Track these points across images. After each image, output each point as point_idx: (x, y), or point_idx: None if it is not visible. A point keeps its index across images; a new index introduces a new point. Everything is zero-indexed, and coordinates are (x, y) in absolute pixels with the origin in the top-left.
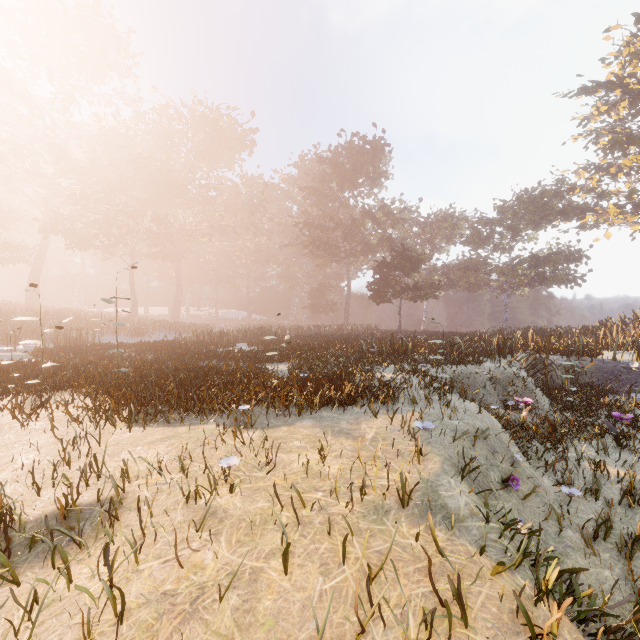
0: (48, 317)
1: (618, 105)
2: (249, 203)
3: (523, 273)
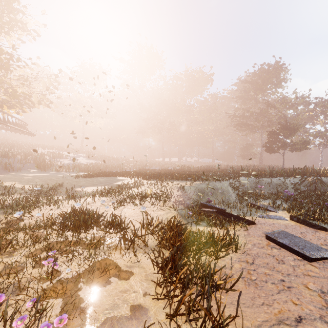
0: (137, 161)
1: None
2: (209, 109)
3: None
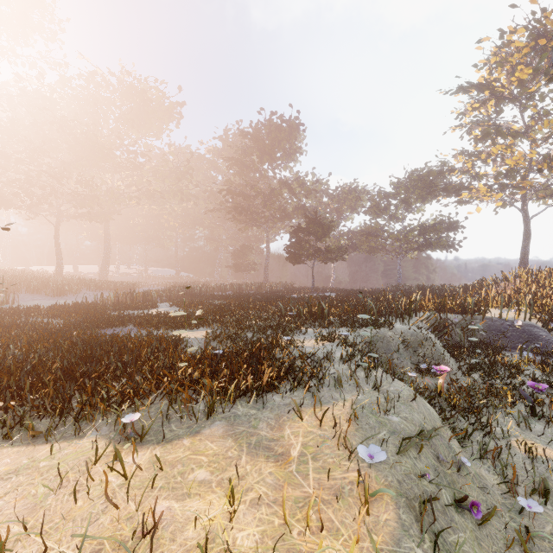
0: None
1: (487, 103)
2: (176, 170)
3: (413, 239)
